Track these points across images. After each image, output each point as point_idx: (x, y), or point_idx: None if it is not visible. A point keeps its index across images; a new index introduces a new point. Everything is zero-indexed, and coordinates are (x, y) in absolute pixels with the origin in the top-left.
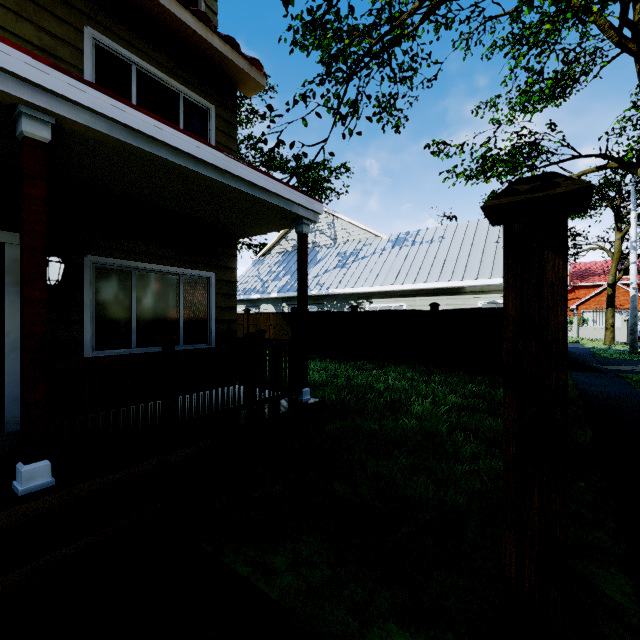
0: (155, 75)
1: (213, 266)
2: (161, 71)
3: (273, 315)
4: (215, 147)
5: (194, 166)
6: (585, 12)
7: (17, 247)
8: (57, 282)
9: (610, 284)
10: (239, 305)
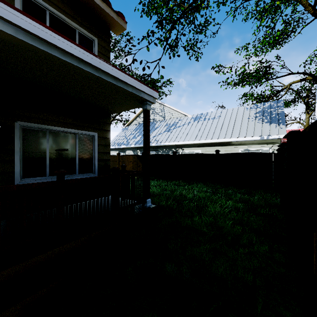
0: (61, 17)
1: (96, 129)
2: (65, 15)
3: (132, 156)
4: (91, 52)
5: (77, 63)
6: None
7: None
8: None
9: None
10: (115, 151)
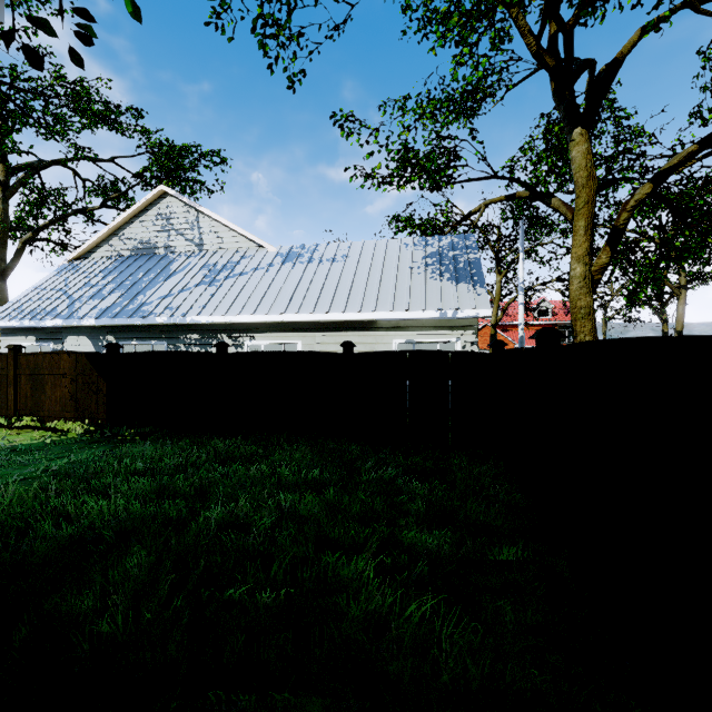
0: None
1: None
2: None
3: (70, 357)
4: None
5: None
6: (508, 5)
7: None
8: None
9: (493, 324)
10: (23, 337)
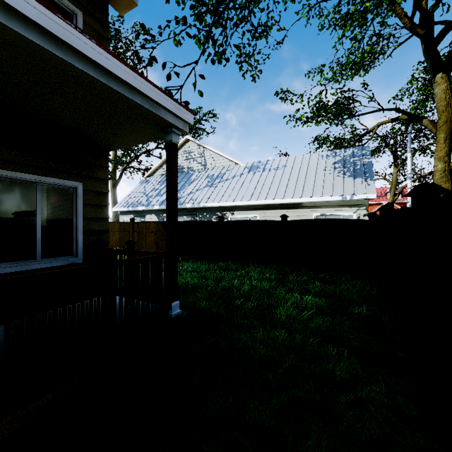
0: None
1: (80, 176)
2: None
3: (154, 223)
4: (41, 1)
5: (2, 17)
6: (388, 3)
7: None
8: None
9: (390, 203)
10: (128, 215)
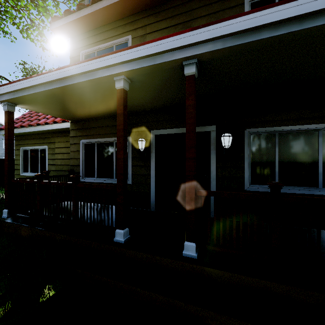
0: None
1: None
2: None
3: None
4: None
5: (298, 26)
6: None
7: (215, 132)
8: (228, 146)
9: None
10: None
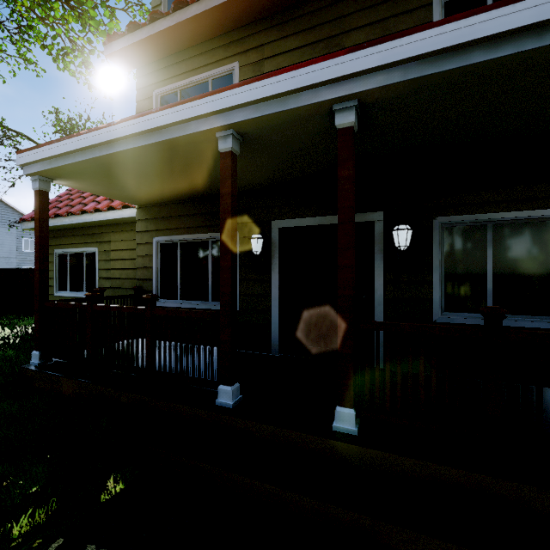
0: None
1: None
2: None
3: None
4: None
5: (535, 41)
6: None
7: (381, 222)
8: (405, 247)
9: None
10: None
